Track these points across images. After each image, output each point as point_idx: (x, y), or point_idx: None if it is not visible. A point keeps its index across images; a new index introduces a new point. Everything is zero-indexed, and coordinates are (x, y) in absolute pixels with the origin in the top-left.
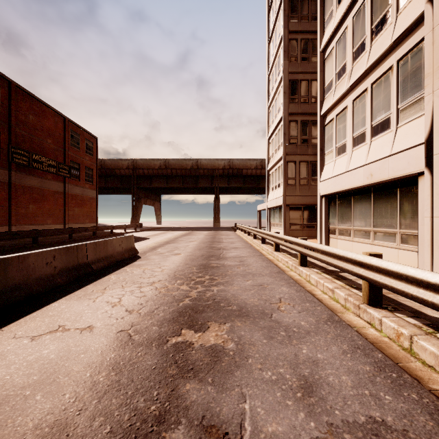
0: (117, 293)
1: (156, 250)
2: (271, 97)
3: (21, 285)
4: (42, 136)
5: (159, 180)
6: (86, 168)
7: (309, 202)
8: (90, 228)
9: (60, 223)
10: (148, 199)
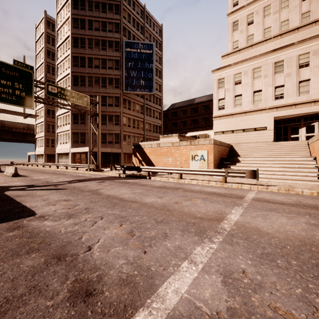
0: None
1: None
2: (38, 108)
3: None
4: None
5: None
6: None
7: (55, 153)
8: None
9: None
10: None
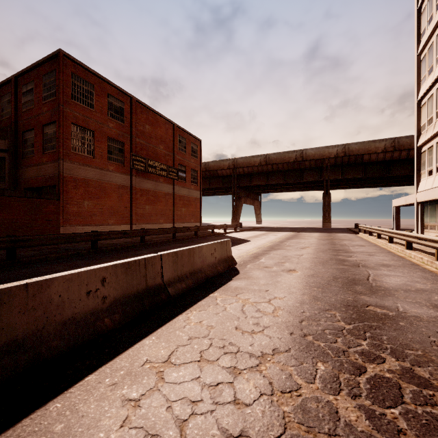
0: (182, 392)
1: (258, 260)
2: (429, 33)
3: (27, 339)
4: (156, 143)
5: (259, 177)
6: (192, 170)
7: None
8: (192, 227)
9: (169, 223)
10: (248, 198)
